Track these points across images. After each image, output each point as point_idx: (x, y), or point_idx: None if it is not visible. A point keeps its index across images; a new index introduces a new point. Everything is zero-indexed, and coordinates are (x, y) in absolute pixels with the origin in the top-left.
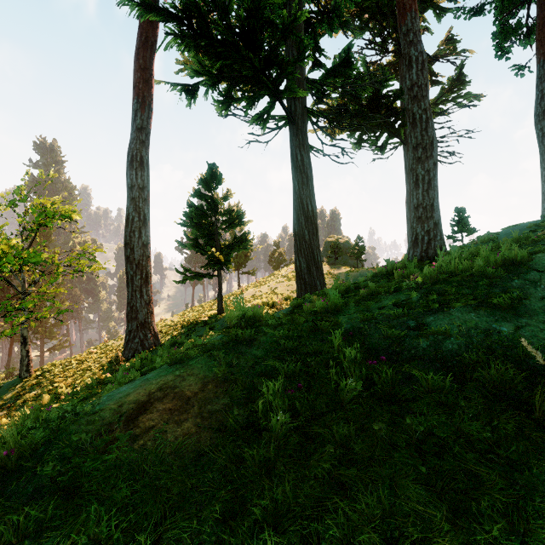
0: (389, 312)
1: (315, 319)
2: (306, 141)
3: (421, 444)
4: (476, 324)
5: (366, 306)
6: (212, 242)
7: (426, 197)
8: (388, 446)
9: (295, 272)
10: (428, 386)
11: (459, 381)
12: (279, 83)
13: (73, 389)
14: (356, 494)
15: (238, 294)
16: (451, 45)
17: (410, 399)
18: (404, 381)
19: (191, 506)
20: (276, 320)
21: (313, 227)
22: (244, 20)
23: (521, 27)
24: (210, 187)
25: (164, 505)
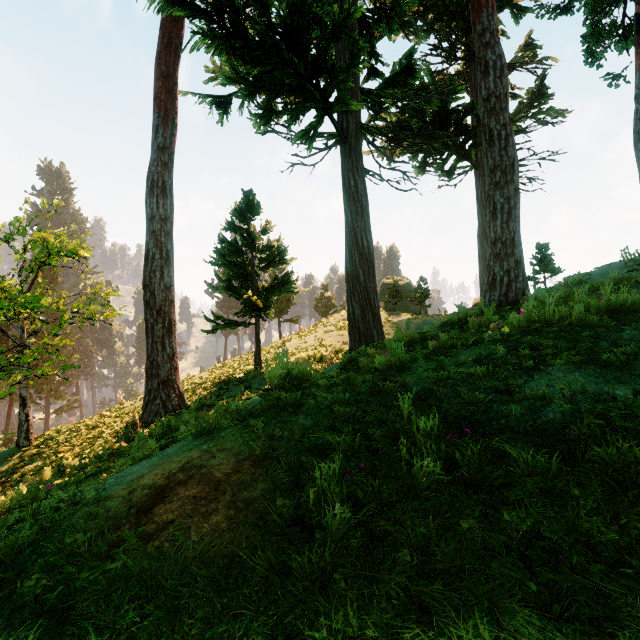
0: (470, 371)
1: (376, 379)
2: (360, 164)
3: (525, 548)
4: (583, 386)
5: (439, 363)
6: (248, 284)
7: (505, 229)
8: (482, 551)
9: (348, 320)
10: (528, 468)
11: (567, 462)
12: (329, 93)
13: (81, 461)
14: (443, 620)
15: (278, 345)
16: (531, 52)
17: (504, 485)
18: (494, 460)
19: (220, 637)
20: (328, 380)
21: (369, 266)
22: (287, 17)
23: (616, 28)
24: (246, 219)
25: (185, 636)
